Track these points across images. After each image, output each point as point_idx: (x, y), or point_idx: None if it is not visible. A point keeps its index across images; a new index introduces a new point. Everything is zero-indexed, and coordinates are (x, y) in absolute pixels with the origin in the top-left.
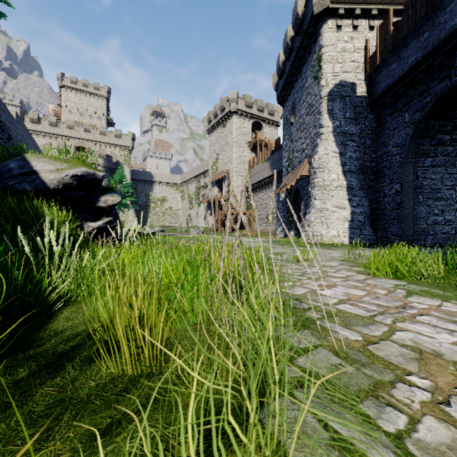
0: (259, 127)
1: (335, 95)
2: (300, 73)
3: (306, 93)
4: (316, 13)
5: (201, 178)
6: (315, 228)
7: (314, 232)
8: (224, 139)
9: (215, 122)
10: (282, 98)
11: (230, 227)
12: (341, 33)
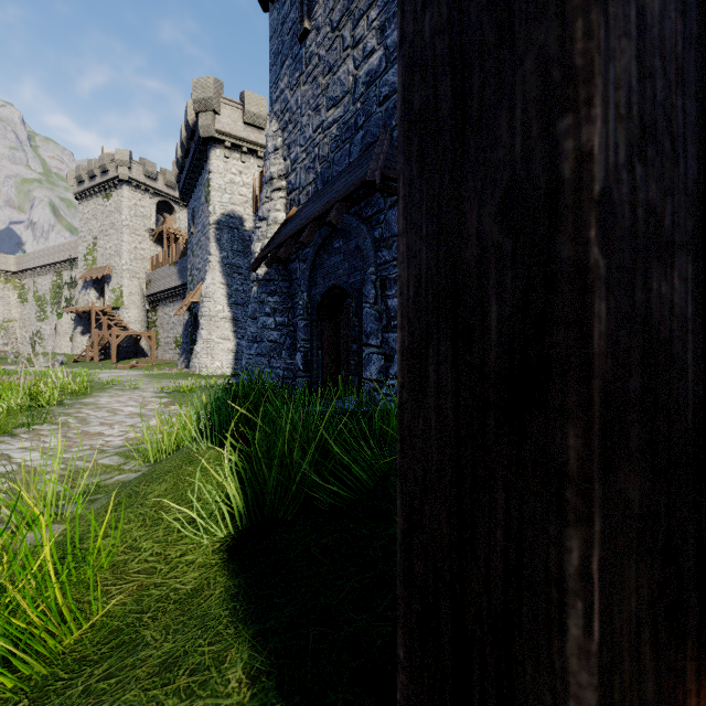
0: (170, 209)
1: (223, 225)
2: (198, 181)
3: (202, 209)
4: (203, 136)
5: (64, 270)
6: (202, 359)
7: (200, 363)
8: (108, 217)
9: (91, 186)
10: (185, 195)
11: (114, 355)
12: (230, 165)
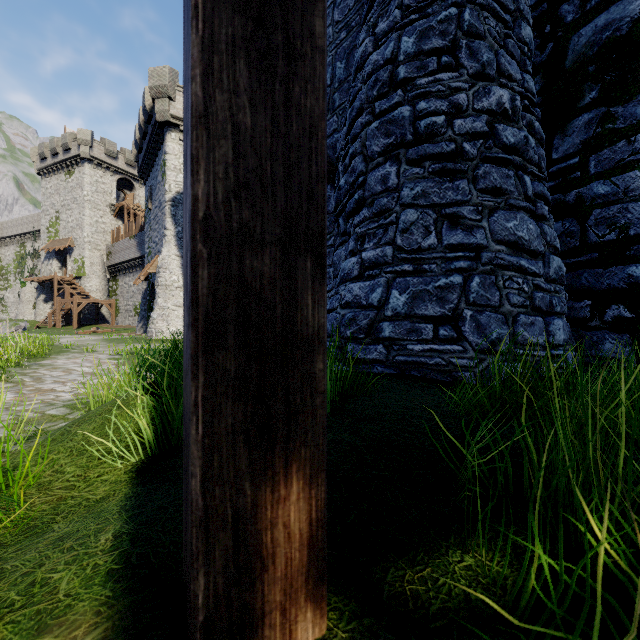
0: (130, 186)
1: (178, 202)
2: (155, 161)
3: (159, 187)
4: (159, 120)
5: (27, 241)
6: (158, 325)
7: (157, 329)
8: (70, 192)
9: (53, 162)
10: (143, 174)
11: (75, 321)
12: None
